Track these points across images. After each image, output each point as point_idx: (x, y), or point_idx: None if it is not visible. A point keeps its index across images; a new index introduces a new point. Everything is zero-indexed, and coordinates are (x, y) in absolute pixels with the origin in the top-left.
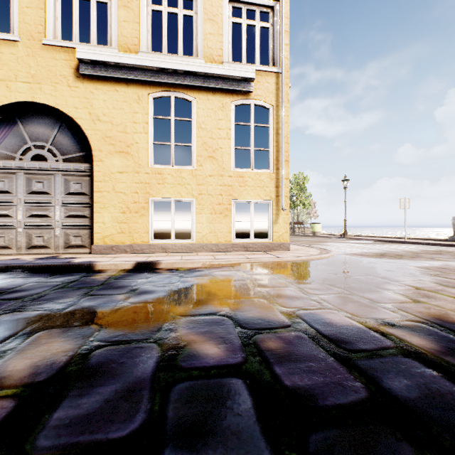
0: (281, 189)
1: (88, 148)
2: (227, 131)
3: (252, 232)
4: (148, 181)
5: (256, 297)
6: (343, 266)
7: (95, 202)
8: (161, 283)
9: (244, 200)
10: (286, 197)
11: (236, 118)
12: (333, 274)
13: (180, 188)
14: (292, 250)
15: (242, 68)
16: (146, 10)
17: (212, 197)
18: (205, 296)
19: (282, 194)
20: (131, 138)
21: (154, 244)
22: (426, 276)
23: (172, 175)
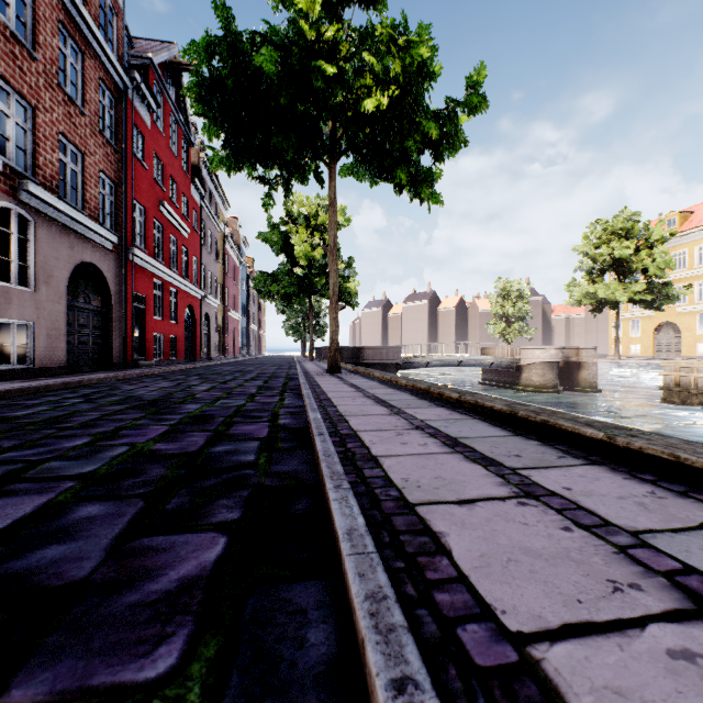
0: None
1: (680, 330)
2: None
3: None
4: (696, 339)
5: None
6: None
7: (681, 345)
8: None
9: None
10: None
11: None
12: None
13: None
14: None
15: None
16: (695, 290)
17: None
18: None
19: None
20: (691, 327)
21: (697, 356)
22: None
23: None
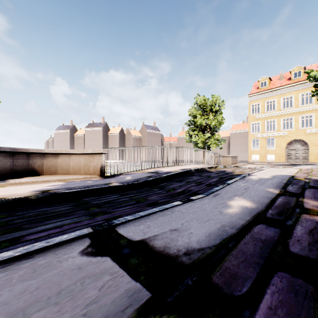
0: None
1: (306, 145)
2: None
3: None
4: None
5: None
6: None
7: (309, 154)
8: None
9: None
10: None
11: None
12: None
13: None
14: None
15: None
16: None
17: None
18: None
19: None
20: (317, 142)
21: None
22: None
23: None
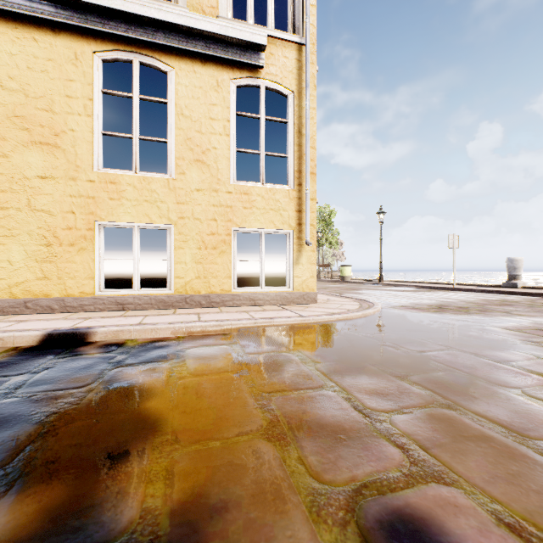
0: (305, 214)
1: None
2: (224, 123)
3: (262, 277)
4: (92, 194)
5: (251, 433)
6: (401, 330)
7: None
8: (53, 387)
9: (250, 229)
10: (312, 226)
11: (245, 126)
12: (392, 348)
13: (149, 207)
14: (320, 303)
15: (247, 28)
16: None
17: (201, 224)
18: (123, 438)
19: (306, 221)
20: (62, 121)
21: (103, 297)
22: (537, 348)
23: (134, 187)
